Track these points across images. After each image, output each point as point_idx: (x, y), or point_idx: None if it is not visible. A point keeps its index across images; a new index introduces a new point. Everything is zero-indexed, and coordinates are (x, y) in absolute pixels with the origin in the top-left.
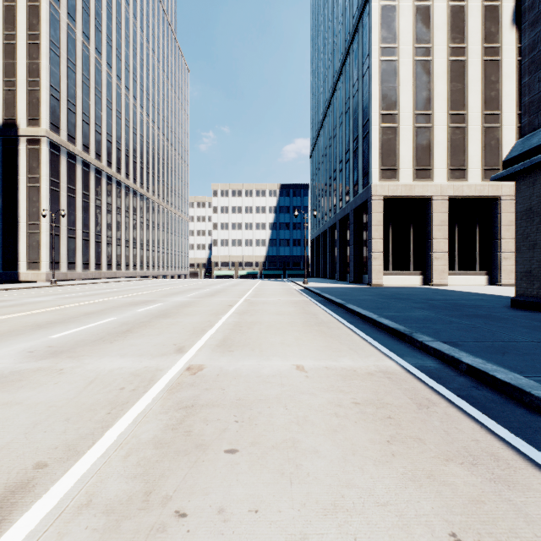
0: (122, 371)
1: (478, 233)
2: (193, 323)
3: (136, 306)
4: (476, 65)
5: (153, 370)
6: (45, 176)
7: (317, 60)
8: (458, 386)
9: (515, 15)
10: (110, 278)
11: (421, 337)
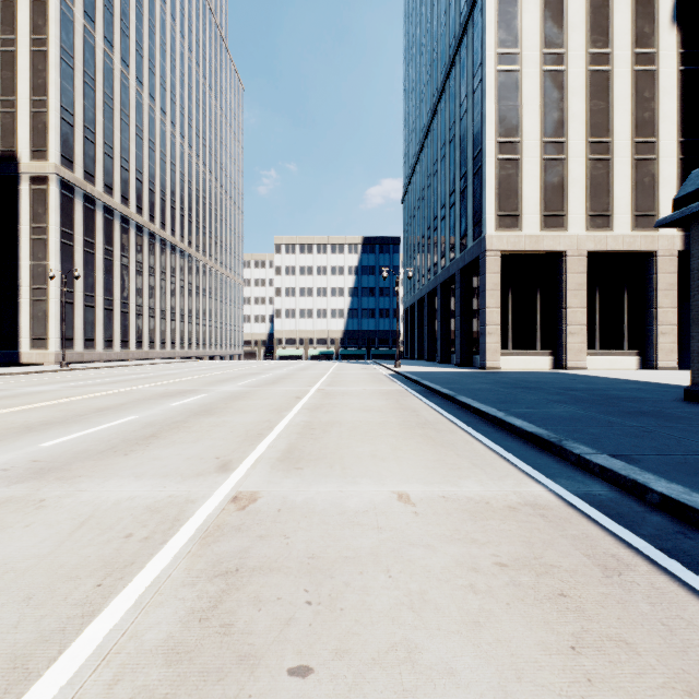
0: (134, 503)
1: (626, 300)
2: (245, 423)
3: (169, 398)
4: (624, 77)
5: (181, 502)
6: (54, 225)
7: (411, 74)
8: (655, 532)
9: (676, 11)
10: (140, 360)
11: (576, 448)
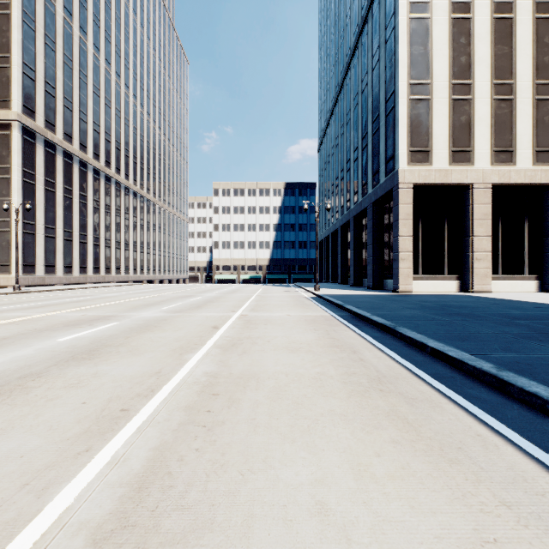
0: None
1: (526, 229)
2: (120, 380)
3: (70, 329)
4: (526, 24)
5: None
6: (16, 166)
7: (326, 43)
8: None
9: None
10: (98, 283)
11: None
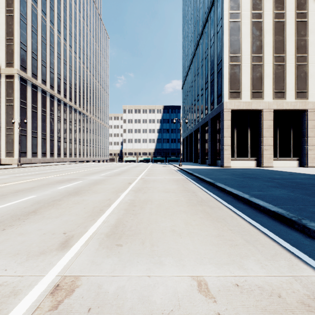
0: None
1: (292, 133)
2: (95, 201)
3: (60, 184)
4: (291, 24)
5: (5, 294)
6: (17, 98)
7: (186, 29)
8: None
9: None
10: (59, 162)
11: None
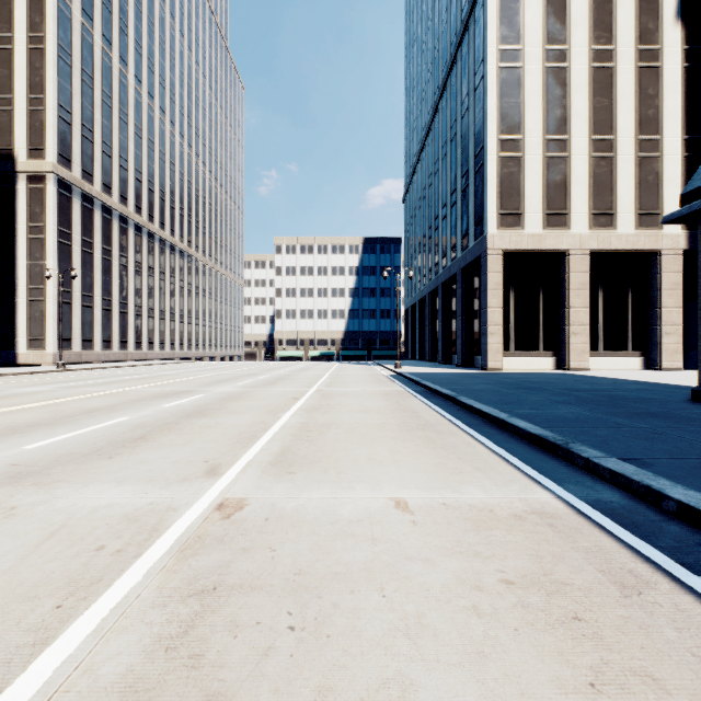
0: (112, 511)
1: (629, 300)
2: (239, 425)
3: (164, 399)
4: (628, 74)
5: (162, 510)
6: (51, 224)
7: (412, 73)
8: (674, 544)
9: (680, 6)
10: (139, 360)
11: (584, 451)
